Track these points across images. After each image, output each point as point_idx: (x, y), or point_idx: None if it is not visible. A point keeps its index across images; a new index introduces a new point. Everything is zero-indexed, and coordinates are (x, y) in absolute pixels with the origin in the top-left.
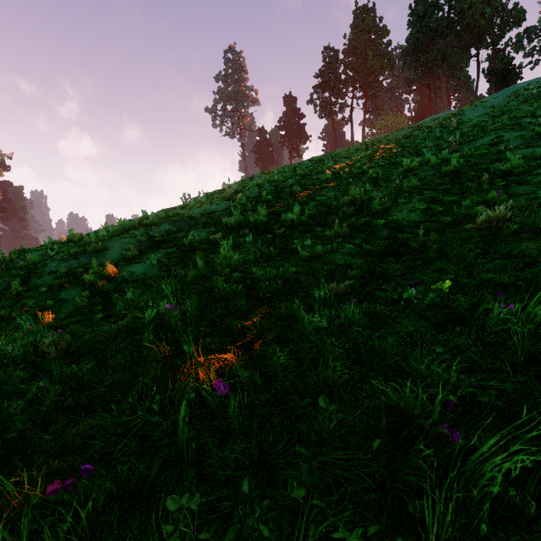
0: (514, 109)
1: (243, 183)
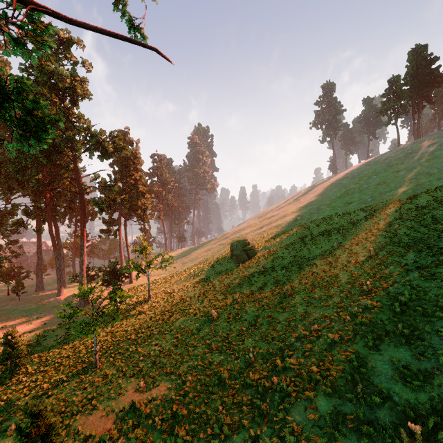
0: (441, 156)
1: (331, 187)
